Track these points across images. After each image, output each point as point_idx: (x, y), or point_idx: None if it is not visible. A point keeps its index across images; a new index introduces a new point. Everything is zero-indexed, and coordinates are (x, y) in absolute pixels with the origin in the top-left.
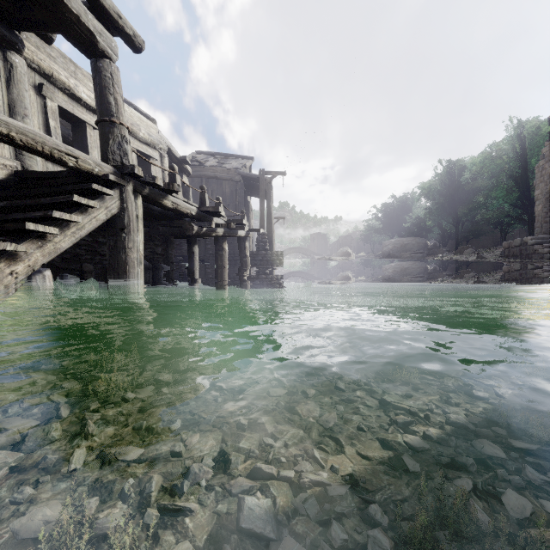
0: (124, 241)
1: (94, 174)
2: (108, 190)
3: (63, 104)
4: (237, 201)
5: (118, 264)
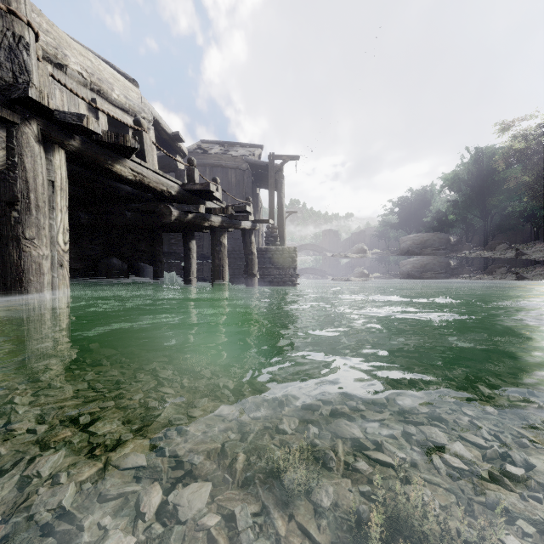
0: (14, 224)
1: None
2: None
3: None
4: (244, 192)
5: (3, 267)
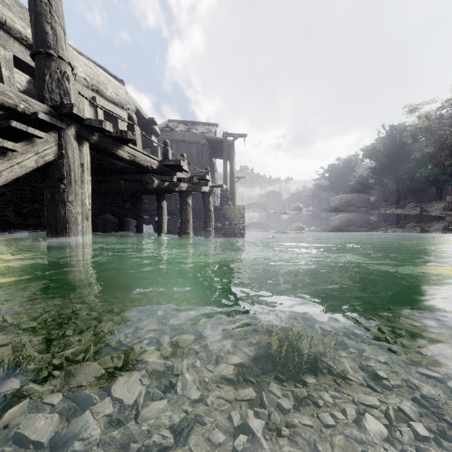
0: (62, 193)
1: (19, 112)
2: (37, 131)
3: (19, 54)
4: (203, 162)
5: (55, 220)
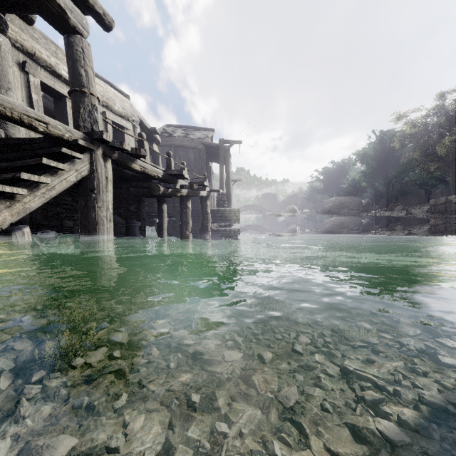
0: (93, 200)
1: (65, 139)
2: (78, 154)
3: (44, 80)
4: (200, 166)
5: (88, 222)
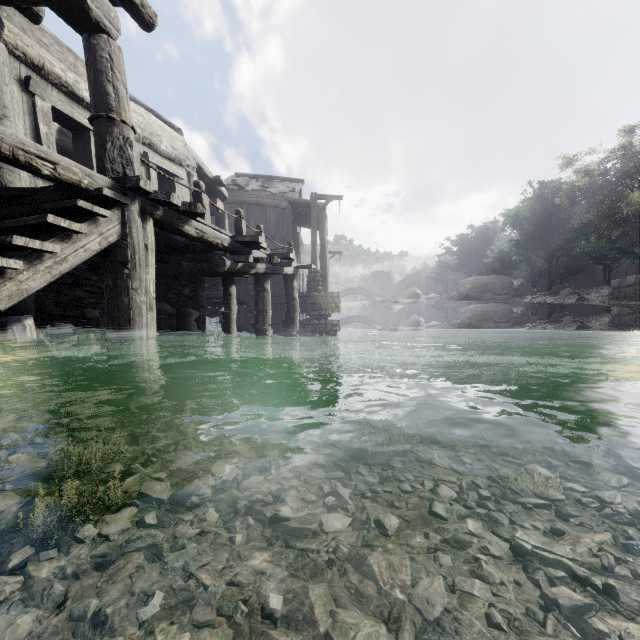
0: (126, 279)
1: (83, 188)
2: (102, 209)
3: (58, 104)
4: (284, 232)
5: (118, 310)
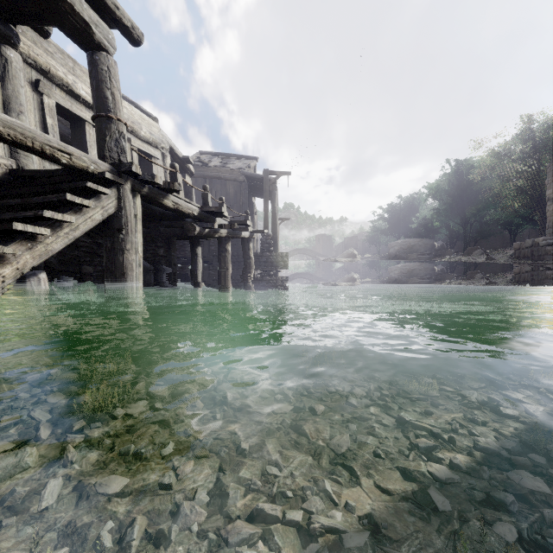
0: (121, 242)
1: (90, 172)
2: (104, 188)
3: (60, 101)
4: (241, 202)
5: (115, 266)
